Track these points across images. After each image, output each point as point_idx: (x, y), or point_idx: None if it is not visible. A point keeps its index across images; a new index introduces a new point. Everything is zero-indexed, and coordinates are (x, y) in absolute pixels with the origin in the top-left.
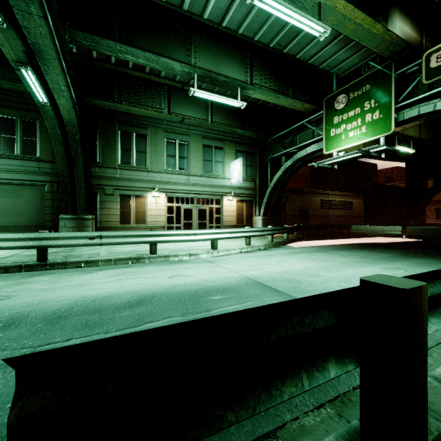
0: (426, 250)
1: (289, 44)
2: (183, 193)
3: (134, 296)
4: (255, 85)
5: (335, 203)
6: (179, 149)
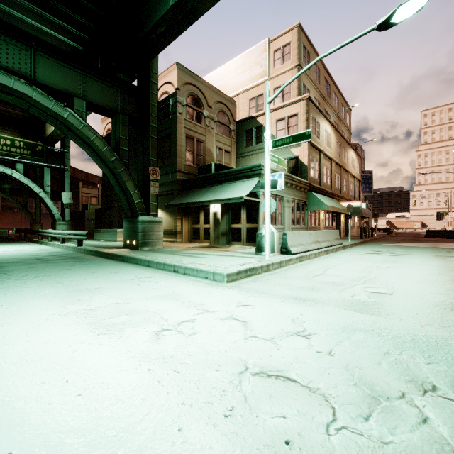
0: None
1: None
2: None
3: None
4: None
5: None
6: None
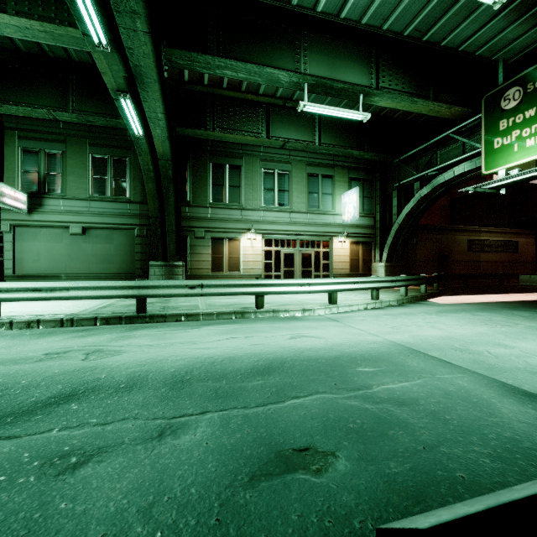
0: None
1: (432, 27)
2: (283, 234)
3: (259, 360)
4: (382, 89)
5: (491, 244)
6: (278, 181)
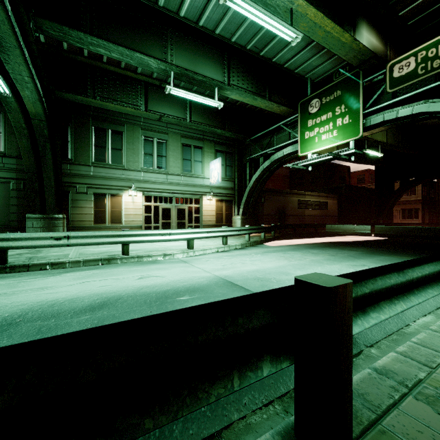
0: (391, 248)
1: (266, 47)
2: (161, 192)
3: (98, 299)
4: (232, 85)
5: (311, 203)
6: (157, 148)
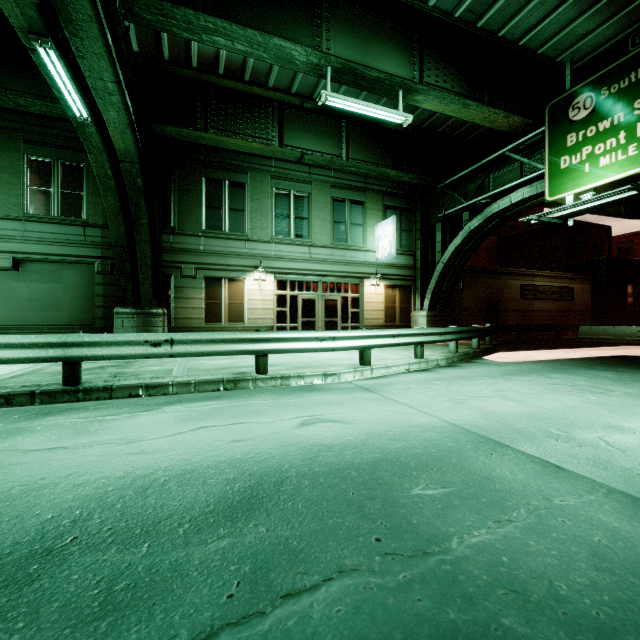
0: None
1: (490, 9)
2: (302, 274)
3: (236, 479)
4: (427, 85)
5: (545, 290)
6: (295, 206)
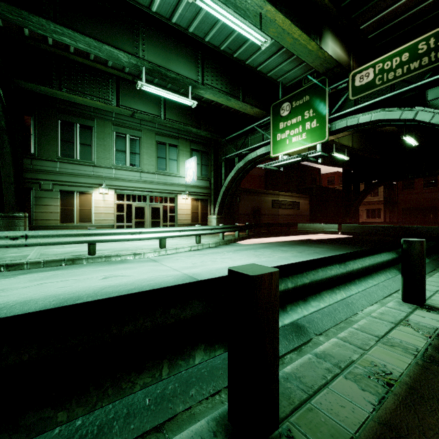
0: (353, 245)
1: (239, 49)
2: (135, 190)
3: (54, 301)
4: (206, 85)
5: (285, 203)
6: (130, 145)
